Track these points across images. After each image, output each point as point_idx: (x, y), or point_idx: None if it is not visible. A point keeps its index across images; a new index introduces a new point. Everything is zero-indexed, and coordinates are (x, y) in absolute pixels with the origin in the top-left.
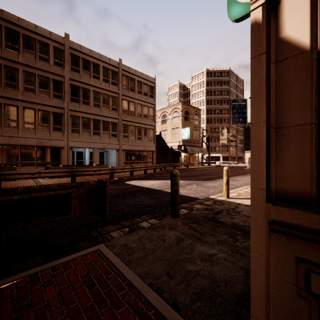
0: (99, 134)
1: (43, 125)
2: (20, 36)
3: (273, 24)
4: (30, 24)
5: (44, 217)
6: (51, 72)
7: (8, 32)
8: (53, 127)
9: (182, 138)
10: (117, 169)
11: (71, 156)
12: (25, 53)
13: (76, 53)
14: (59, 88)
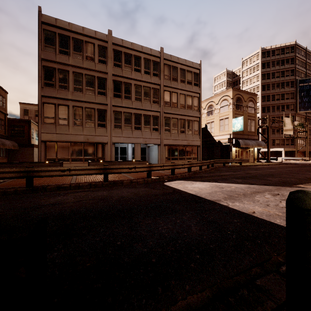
0: (140, 128)
1: (89, 122)
2: (70, 40)
3: None
4: (78, 27)
5: None
6: (96, 70)
7: (61, 38)
8: (98, 124)
9: (232, 130)
10: (155, 166)
11: (114, 151)
12: (74, 55)
13: (118, 48)
14: (103, 85)
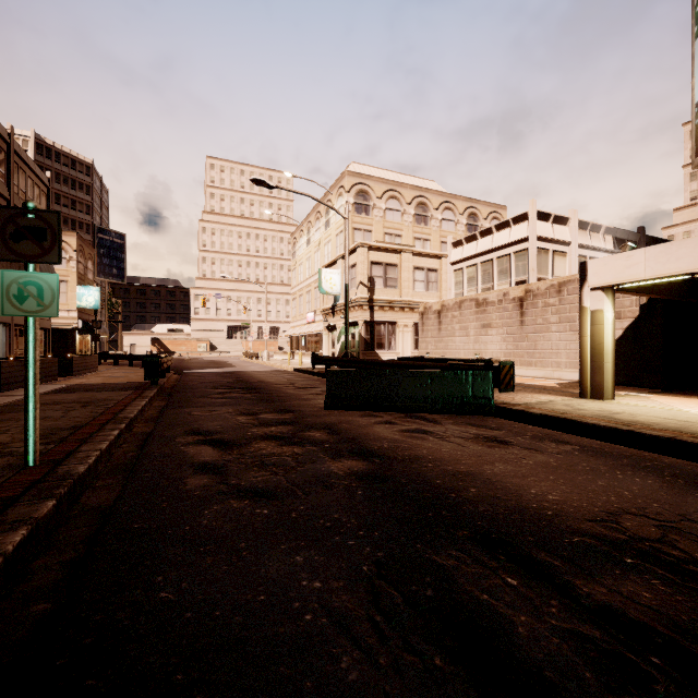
0: None
1: None
2: None
3: (361, 333)
4: None
5: (319, 364)
6: None
7: None
8: None
9: (78, 304)
10: None
11: None
12: None
13: None
14: None
